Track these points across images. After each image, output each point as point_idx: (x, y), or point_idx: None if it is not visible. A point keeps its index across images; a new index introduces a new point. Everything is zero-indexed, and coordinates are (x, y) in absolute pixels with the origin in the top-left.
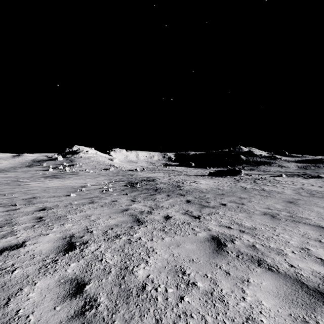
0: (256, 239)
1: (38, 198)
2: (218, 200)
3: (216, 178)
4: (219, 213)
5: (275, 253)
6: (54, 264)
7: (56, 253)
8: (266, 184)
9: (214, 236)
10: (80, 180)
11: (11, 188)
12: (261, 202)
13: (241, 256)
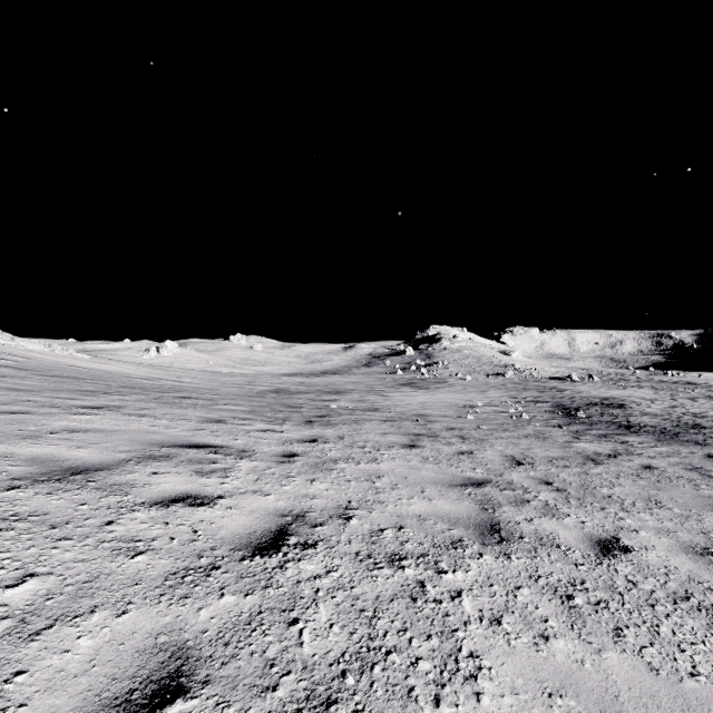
0: None
1: (429, 416)
2: None
3: None
4: None
5: None
6: (514, 468)
7: (509, 463)
8: None
9: None
10: (459, 395)
11: (380, 399)
12: None
13: None
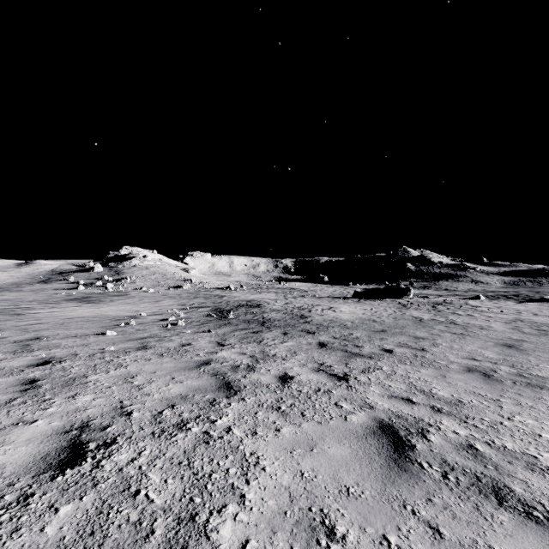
0: (472, 428)
1: (44, 340)
2: (376, 343)
3: (367, 303)
4: (384, 369)
5: (523, 467)
6: (21, 507)
7: (37, 473)
8: (454, 312)
9: (383, 421)
10: (130, 306)
11: (2, 319)
12: (457, 347)
13: (453, 476)
